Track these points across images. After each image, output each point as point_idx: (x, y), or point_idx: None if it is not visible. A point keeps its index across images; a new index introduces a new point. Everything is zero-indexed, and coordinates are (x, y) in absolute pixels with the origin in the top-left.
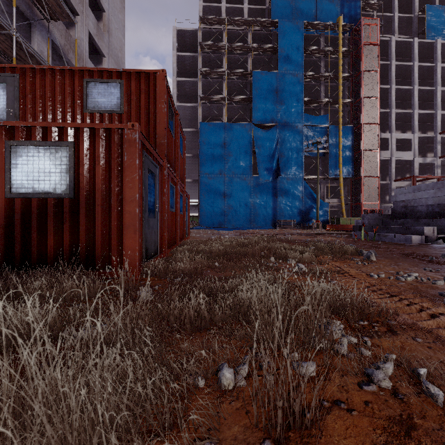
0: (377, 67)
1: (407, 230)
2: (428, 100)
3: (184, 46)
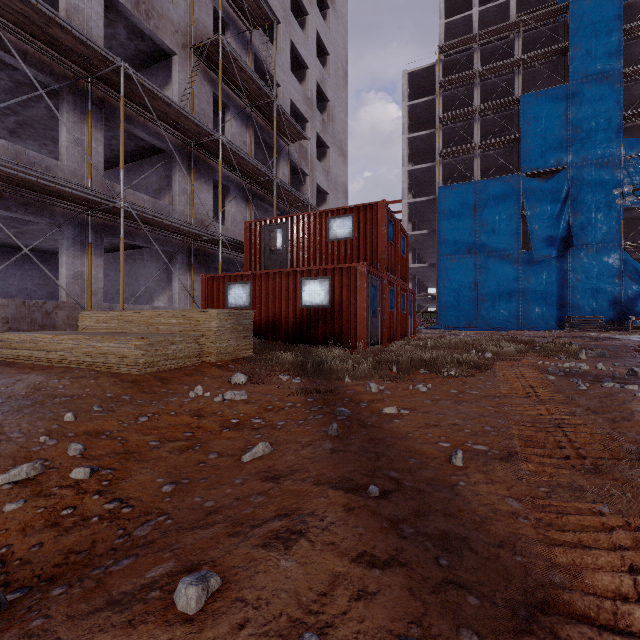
0: None
1: None
2: None
3: (418, 89)
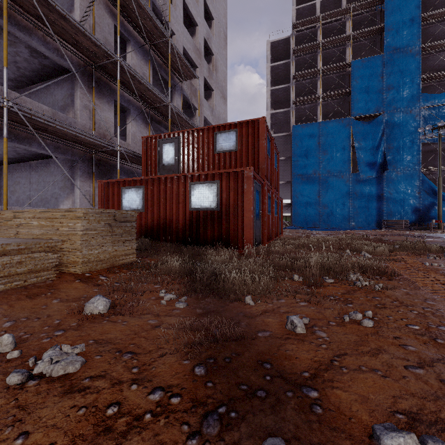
0: None
1: None
2: None
3: (277, 55)
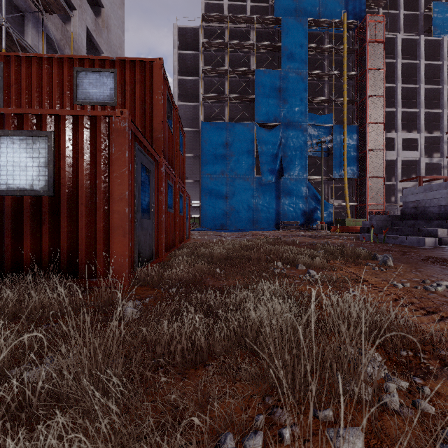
0: (382, 65)
1: (419, 232)
2: (434, 99)
3: (185, 45)
